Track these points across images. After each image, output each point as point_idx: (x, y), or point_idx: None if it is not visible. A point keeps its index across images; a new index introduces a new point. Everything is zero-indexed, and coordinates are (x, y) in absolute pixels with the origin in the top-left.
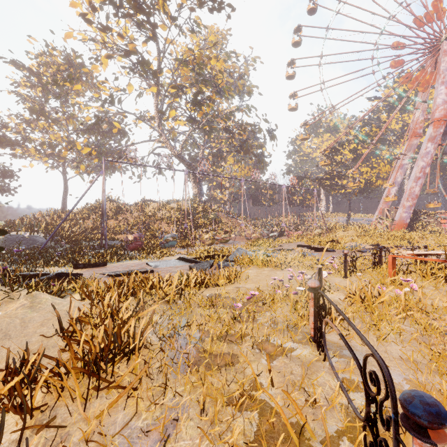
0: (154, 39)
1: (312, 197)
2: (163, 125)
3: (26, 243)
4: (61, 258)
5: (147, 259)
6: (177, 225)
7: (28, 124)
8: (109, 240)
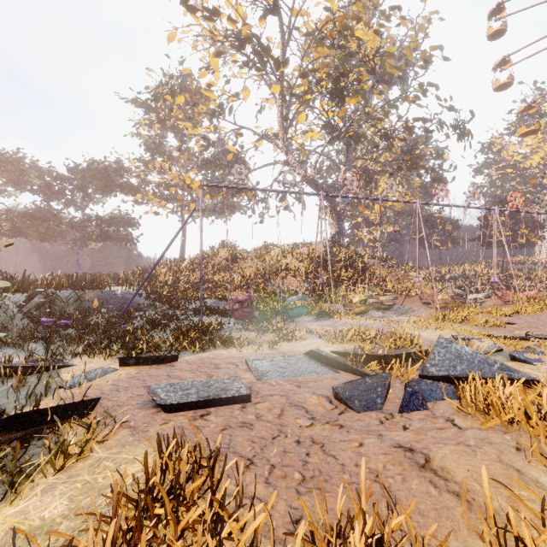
0: (276, 12)
1: (531, 231)
2: (289, 144)
3: (118, 302)
4: (118, 339)
5: (251, 347)
6: (308, 278)
7: (146, 166)
8: (215, 300)
